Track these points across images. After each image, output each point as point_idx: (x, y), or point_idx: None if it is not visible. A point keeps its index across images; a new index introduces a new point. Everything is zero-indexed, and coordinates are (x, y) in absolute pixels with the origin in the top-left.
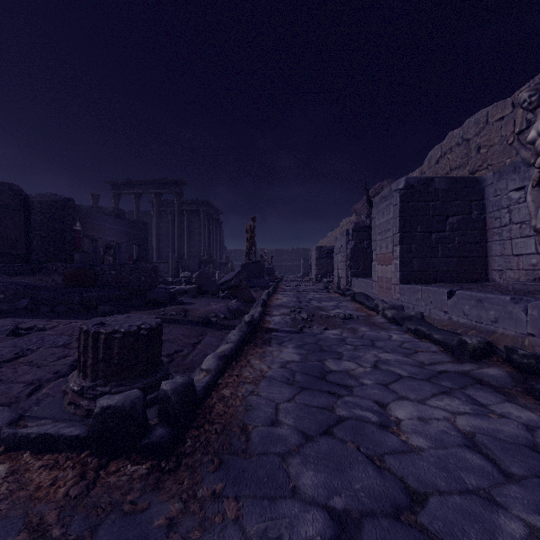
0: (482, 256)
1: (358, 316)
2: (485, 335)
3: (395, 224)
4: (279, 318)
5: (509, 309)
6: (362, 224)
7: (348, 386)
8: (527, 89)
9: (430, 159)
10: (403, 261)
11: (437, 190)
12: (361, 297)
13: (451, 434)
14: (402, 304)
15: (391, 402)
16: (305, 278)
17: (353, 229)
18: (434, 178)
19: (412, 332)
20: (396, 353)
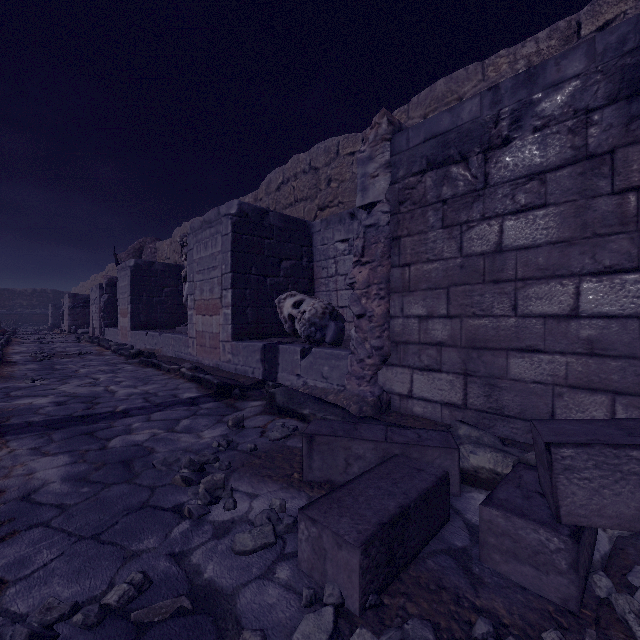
0: (185, 312)
1: (91, 352)
2: (152, 351)
3: (129, 289)
4: (21, 358)
5: (158, 338)
6: (116, 280)
7: (64, 369)
8: (179, 238)
9: (175, 236)
10: (134, 315)
11: (157, 270)
12: (105, 342)
13: (97, 370)
14: (131, 344)
15: (81, 369)
16: (54, 331)
17: (107, 283)
18: (155, 262)
19: (119, 354)
20: (101, 361)
